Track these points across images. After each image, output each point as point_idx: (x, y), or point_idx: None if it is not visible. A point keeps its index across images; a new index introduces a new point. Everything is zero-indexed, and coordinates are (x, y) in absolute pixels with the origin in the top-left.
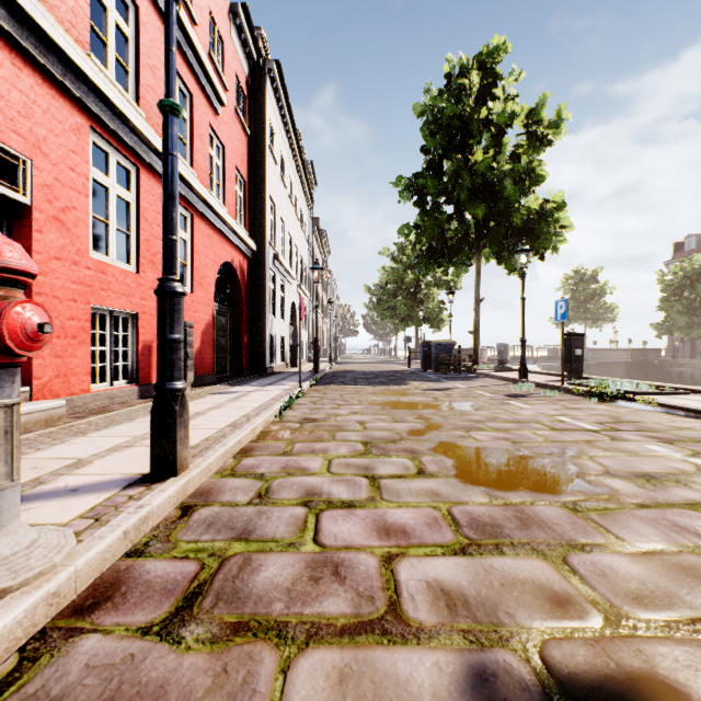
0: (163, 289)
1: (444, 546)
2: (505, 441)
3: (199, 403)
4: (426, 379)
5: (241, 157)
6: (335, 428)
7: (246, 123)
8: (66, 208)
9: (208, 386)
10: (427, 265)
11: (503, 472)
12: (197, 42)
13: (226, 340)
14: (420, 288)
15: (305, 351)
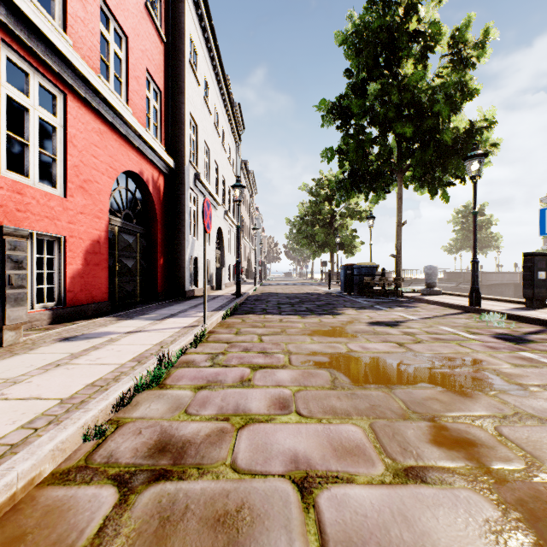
0: None
1: None
2: None
3: None
4: (357, 305)
5: (155, 63)
6: None
7: (163, 31)
8: None
9: (87, 319)
10: (348, 191)
11: None
12: None
13: (134, 261)
14: (334, 219)
15: (232, 273)
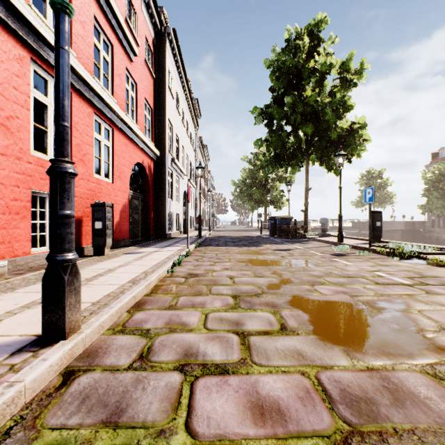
0: (53, 169)
1: (324, 435)
2: (344, 295)
3: (113, 261)
4: (274, 242)
5: (149, 92)
6: (211, 283)
7: (153, 70)
8: (10, 117)
9: (124, 247)
10: (273, 166)
11: (353, 328)
12: (116, 8)
13: (138, 215)
14: (267, 182)
15: (193, 223)
